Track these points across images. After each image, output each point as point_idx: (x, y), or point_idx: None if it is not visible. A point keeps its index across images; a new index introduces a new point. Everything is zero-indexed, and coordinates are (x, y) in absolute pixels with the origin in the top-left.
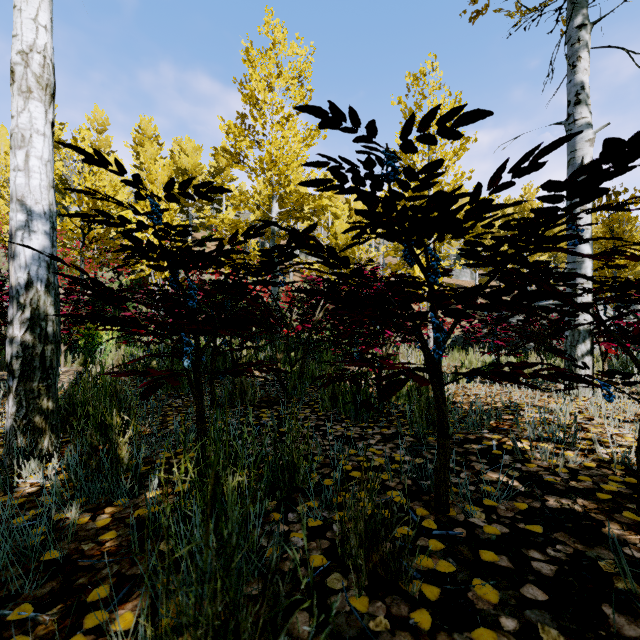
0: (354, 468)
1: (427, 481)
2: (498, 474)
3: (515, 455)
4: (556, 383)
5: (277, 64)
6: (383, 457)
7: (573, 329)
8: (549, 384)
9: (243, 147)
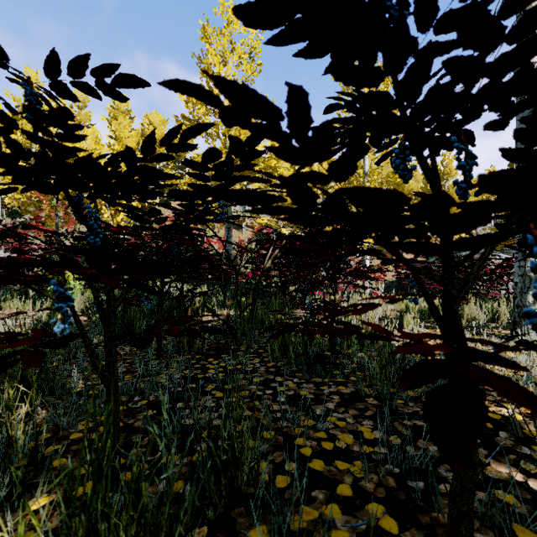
0: (314, 452)
1: (417, 481)
2: (506, 466)
3: (510, 430)
4: (498, 328)
5: (231, 41)
6: (348, 432)
7: (523, 275)
8: (491, 329)
9: (200, 114)
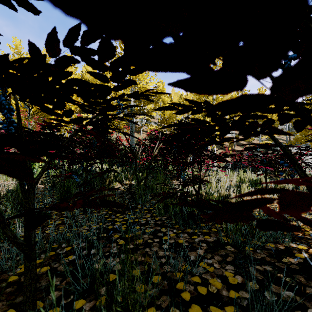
0: (192, 297)
1: None
2: None
3: None
4: None
5: None
6: (216, 277)
7: None
8: None
9: None
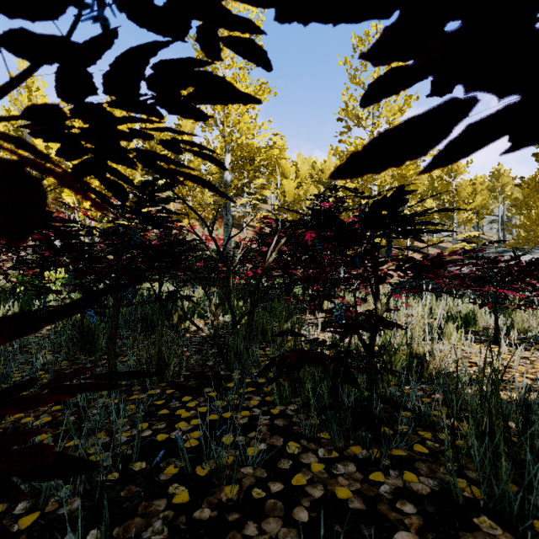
0: None
1: None
2: None
3: None
4: None
5: None
6: None
7: None
8: None
9: None
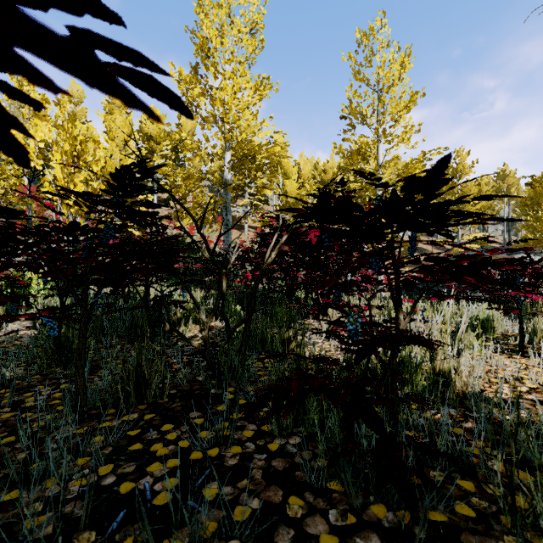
0: None
1: None
2: None
3: None
4: None
5: (229, 14)
6: None
7: None
8: None
9: (195, 96)
